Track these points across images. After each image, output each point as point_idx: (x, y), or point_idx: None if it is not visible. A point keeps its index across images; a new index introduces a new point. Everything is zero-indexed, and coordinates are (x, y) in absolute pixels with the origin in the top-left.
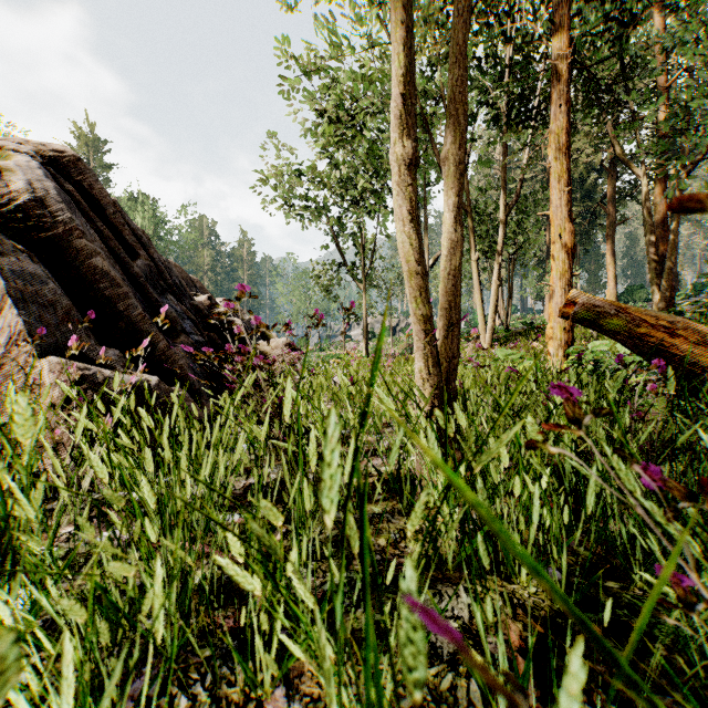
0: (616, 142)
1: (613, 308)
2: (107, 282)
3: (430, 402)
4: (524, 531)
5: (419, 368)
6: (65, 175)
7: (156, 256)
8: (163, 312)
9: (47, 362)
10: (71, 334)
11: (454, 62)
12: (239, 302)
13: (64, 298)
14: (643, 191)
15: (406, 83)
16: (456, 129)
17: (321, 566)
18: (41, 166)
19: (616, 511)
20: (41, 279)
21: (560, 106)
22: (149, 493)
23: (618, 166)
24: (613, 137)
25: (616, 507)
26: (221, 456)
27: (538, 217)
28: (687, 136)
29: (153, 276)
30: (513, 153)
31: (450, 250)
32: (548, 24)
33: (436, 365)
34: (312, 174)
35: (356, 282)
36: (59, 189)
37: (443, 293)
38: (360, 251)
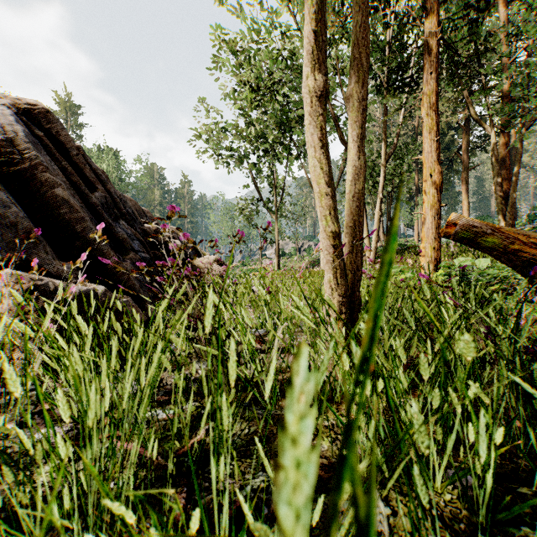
0: (471, 105)
1: (489, 228)
2: (67, 208)
3: (338, 309)
4: (441, 441)
5: (329, 279)
6: (37, 123)
7: (113, 190)
8: (98, 228)
9: (4, 273)
10: (31, 250)
11: (357, 12)
12: (169, 221)
13: (26, 220)
14: (491, 143)
15: (318, 21)
16: (359, 70)
17: (240, 467)
18: (14, 114)
19: (522, 416)
20: (5, 203)
21: (430, 74)
22: (63, 407)
23: (471, 125)
24: (468, 101)
25: (521, 411)
26: (142, 365)
27: (410, 163)
28: (529, 98)
29: (108, 205)
30: (393, 112)
31: (355, 176)
32: (419, 12)
33: (343, 276)
34: (236, 130)
35: (270, 213)
36: (27, 132)
37: (348, 213)
38: (273, 190)
